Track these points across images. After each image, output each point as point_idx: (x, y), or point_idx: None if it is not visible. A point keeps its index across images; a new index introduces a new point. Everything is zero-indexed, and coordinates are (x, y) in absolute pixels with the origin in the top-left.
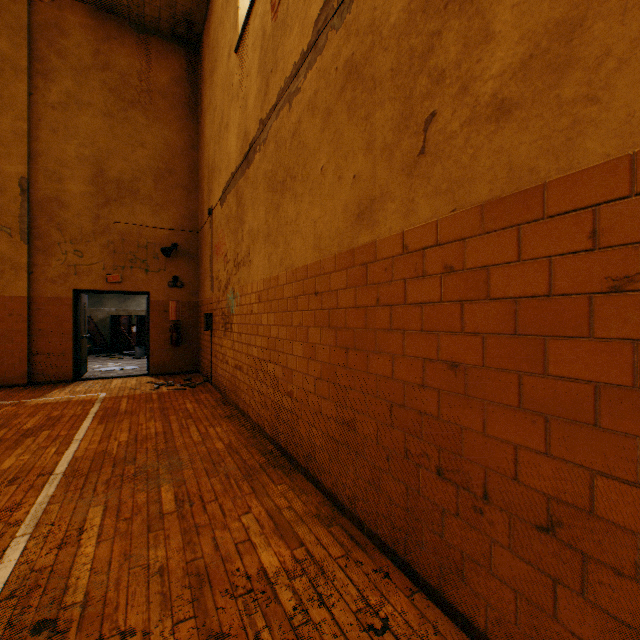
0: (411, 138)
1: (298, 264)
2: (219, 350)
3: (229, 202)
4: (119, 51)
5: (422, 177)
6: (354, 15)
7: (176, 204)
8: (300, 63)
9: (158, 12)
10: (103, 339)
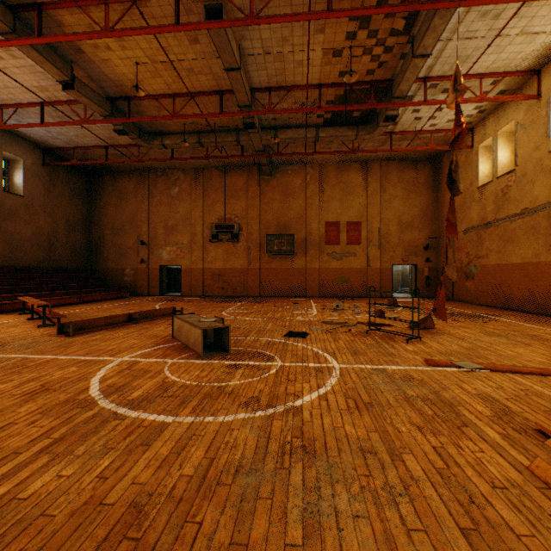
0: (546, 247)
1: (514, 262)
2: (460, 286)
3: (470, 235)
4: (406, 173)
5: (548, 253)
6: (533, 217)
7: (427, 227)
8: (515, 215)
9: (424, 156)
10: None
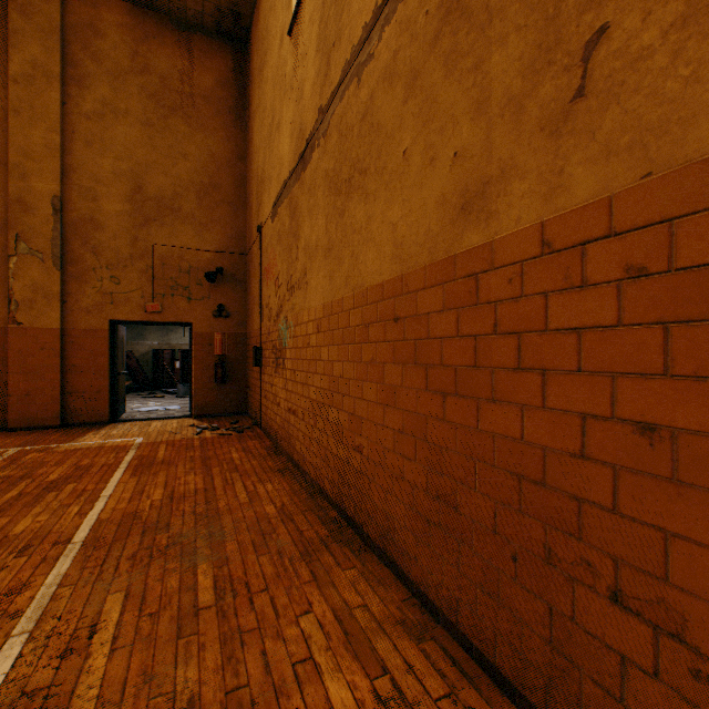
0: (557, 77)
1: (370, 282)
2: (269, 390)
3: (281, 215)
4: (159, 52)
5: (579, 133)
6: None
7: (221, 223)
8: (373, 21)
9: (201, 4)
10: (145, 375)
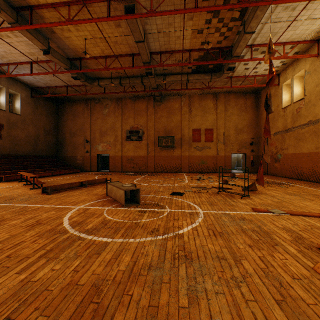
0: None
1: (303, 152)
2: (272, 166)
3: (277, 136)
4: (239, 100)
5: None
6: (315, 126)
7: (252, 132)
8: (304, 125)
9: (250, 90)
10: None
